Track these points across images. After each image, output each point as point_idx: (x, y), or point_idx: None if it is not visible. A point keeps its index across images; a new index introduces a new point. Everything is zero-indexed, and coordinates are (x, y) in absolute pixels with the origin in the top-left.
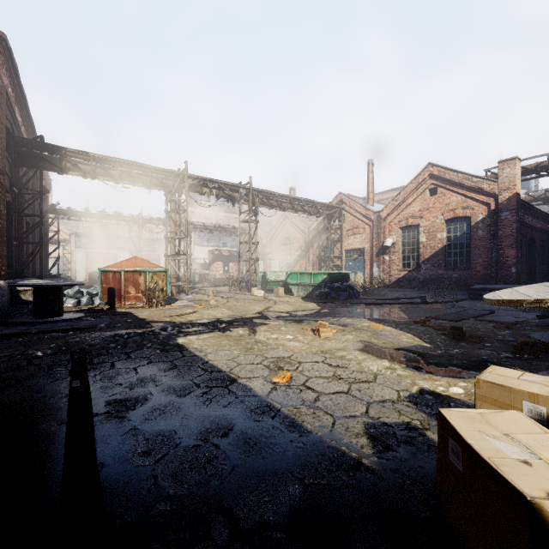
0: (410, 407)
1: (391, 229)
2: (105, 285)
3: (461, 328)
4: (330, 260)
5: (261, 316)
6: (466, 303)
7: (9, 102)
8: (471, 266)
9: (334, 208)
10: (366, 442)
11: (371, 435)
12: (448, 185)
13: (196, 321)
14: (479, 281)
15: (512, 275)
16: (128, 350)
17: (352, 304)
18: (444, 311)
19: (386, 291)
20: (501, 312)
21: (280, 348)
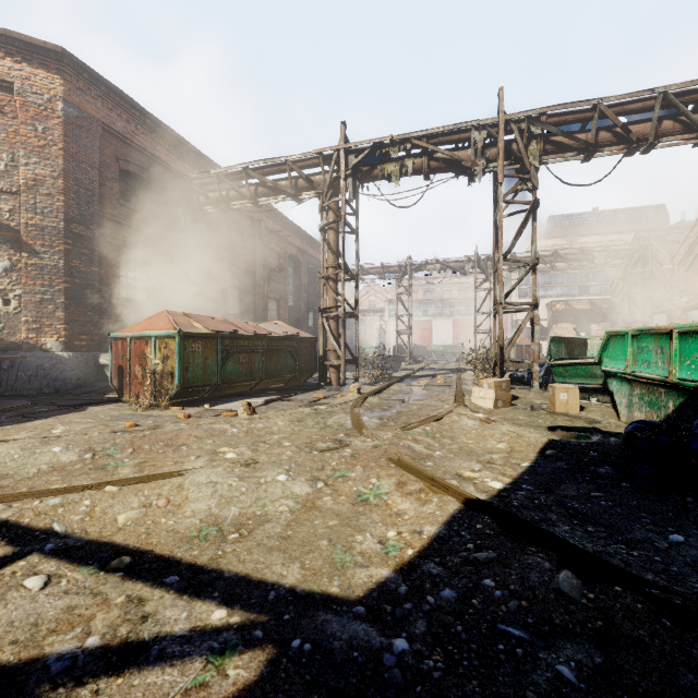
0: None
1: None
2: (116, 361)
3: None
4: None
5: None
6: None
7: (131, 141)
8: None
9: None
10: None
11: None
12: None
13: None
14: None
15: None
16: None
17: None
18: None
19: None
20: None
21: None
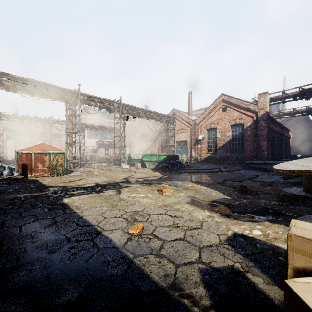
0: (229, 249)
1: (202, 130)
2: (20, 162)
3: (246, 187)
4: (168, 147)
5: (125, 181)
6: (242, 171)
7: None
8: (244, 151)
9: (170, 117)
10: (204, 291)
11: (207, 282)
12: (232, 106)
13: (82, 185)
14: (248, 159)
15: (265, 156)
16: (22, 210)
17: (181, 172)
18: (232, 176)
19: (199, 165)
20: (262, 176)
21: (136, 204)
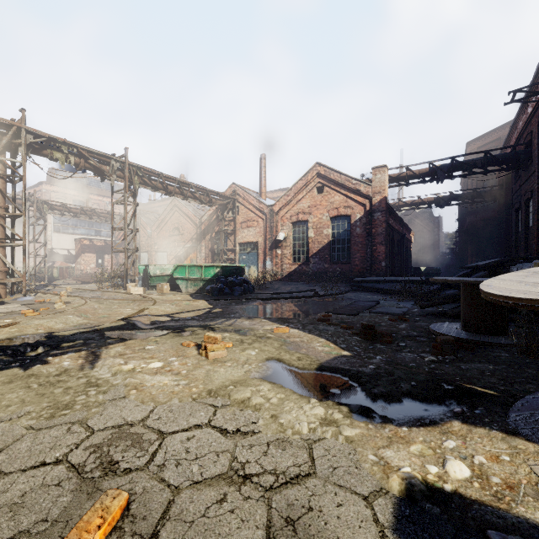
0: None
1: (283, 223)
2: None
3: (373, 327)
4: (224, 253)
5: (125, 324)
6: (352, 294)
7: None
8: (351, 260)
9: (228, 199)
10: None
11: None
12: (332, 185)
13: (6, 340)
14: (357, 274)
15: (382, 269)
16: None
17: (248, 300)
18: (338, 304)
19: (279, 284)
20: (384, 303)
21: (132, 396)
